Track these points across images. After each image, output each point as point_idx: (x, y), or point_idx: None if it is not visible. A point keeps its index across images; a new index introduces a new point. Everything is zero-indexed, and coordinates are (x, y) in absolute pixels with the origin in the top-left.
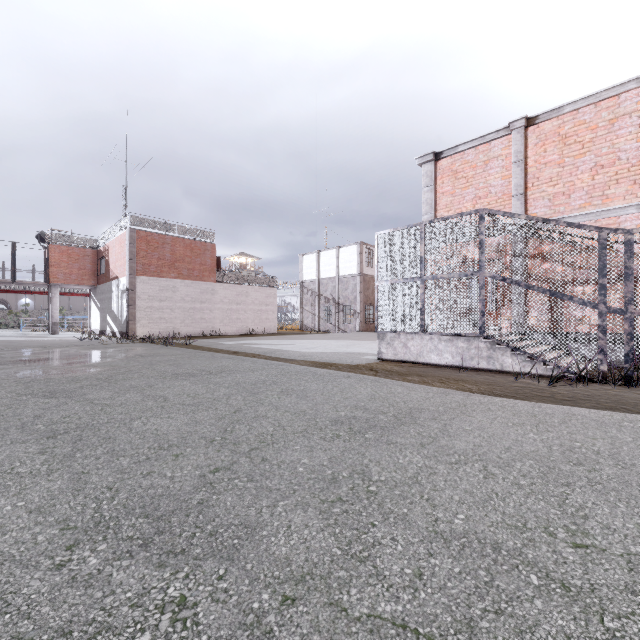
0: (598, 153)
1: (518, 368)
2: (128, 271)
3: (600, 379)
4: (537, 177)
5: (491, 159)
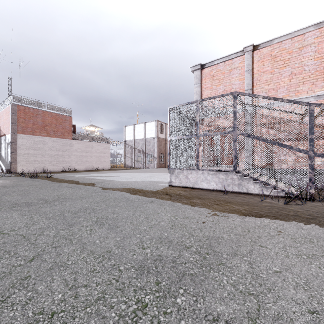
0: (293, 66)
1: (257, 191)
2: (11, 130)
3: (310, 198)
4: (259, 79)
5: (233, 69)
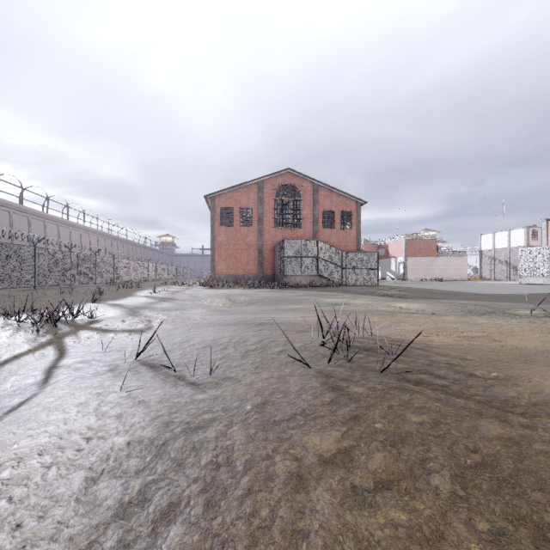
0: None
1: None
2: (404, 255)
3: None
4: None
5: None
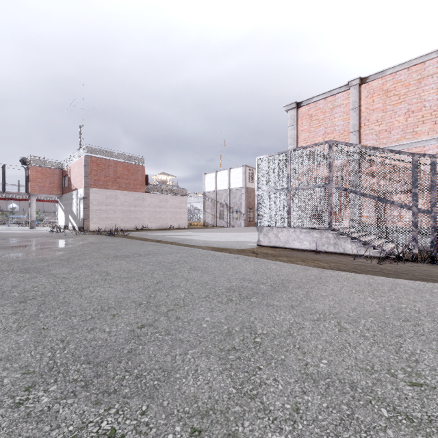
0: (410, 102)
1: (355, 251)
2: (84, 184)
3: (413, 259)
4: (367, 119)
5: (336, 107)
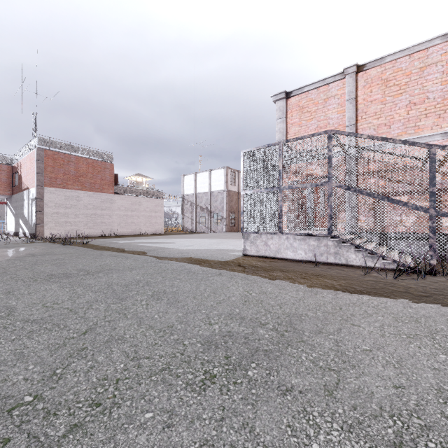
0: (412, 93)
1: (360, 262)
2: (36, 183)
3: (430, 271)
4: (365, 112)
5: (329, 97)
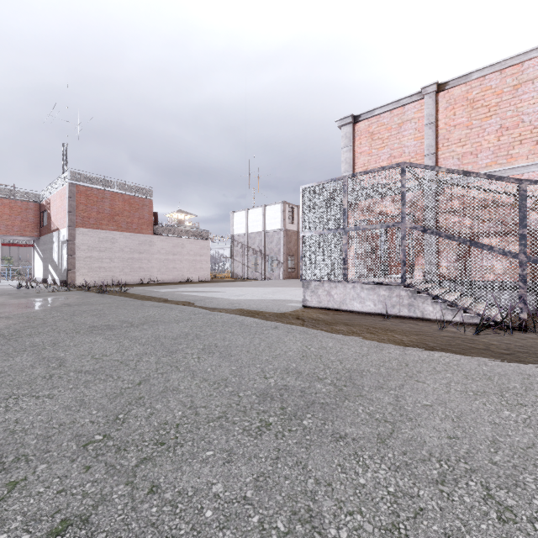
0: (503, 116)
1: (438, 316)
2: (67, 223)
3: (520, 327)
4: (447, 138)
5: (405, 122)
